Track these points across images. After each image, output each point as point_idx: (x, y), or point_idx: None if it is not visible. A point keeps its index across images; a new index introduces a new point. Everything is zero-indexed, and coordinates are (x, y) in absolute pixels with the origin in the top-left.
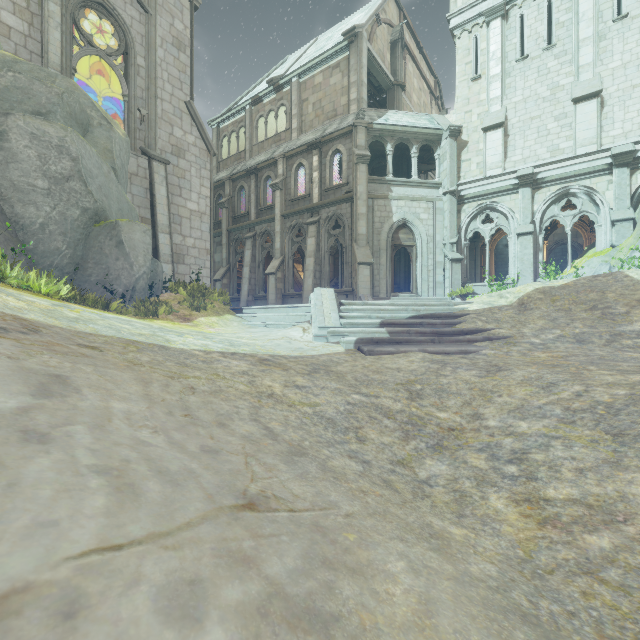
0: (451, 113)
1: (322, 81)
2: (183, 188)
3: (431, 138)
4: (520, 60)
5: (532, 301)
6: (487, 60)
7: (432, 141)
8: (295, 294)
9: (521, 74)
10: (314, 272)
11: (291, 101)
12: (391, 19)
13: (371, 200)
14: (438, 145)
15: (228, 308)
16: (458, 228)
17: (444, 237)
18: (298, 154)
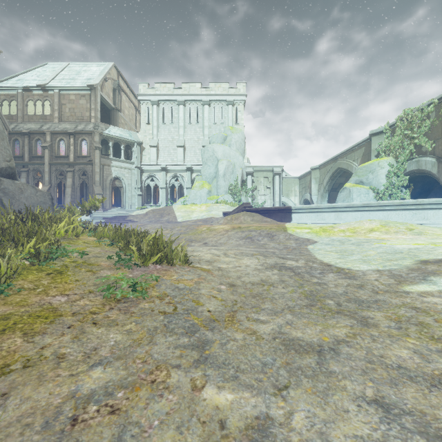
0: (139, 133)
1: (75, 99)
2: None
3: (130, 143)
4: (163, 124)
5: (149, 213)
6: (152, 119)
7: (131, 144)
8: (59, 205)
9: (163, 129)
10: (71, 195)
11: (54, 101)
12: (113, 76)
13: (102, 166)
14: (133, 146)
15: None
16: (141, 182)
17: (135, 185)
18: (60, 133)
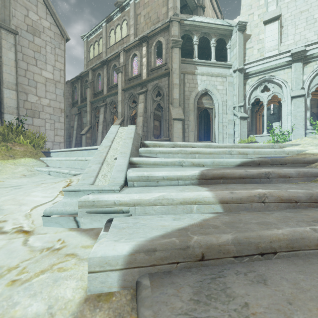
0: (238, 17)
1: None
2: (38, 60)
3: (225, 33)
4: None
5: None
6: None
7: (225, 35)
8: None
9: None
10: (142, 127)
11: (130, 16)
12: None
13: (182, 75)
14: (229, 38)
15: (40, 151)
16: (244, 96)
17: (234, 102)
18: (133, 48)
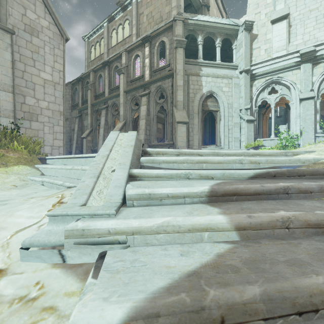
0: (244, 16)
1: None
2: (37, 61)
3: (230, 32)
4: None
5: None
6: None
7: (231, 35)
8: None
9: None
10: (145, 130)
11: (132, 15)
12: None
13: (187, 76)
14: (235, 38)
15: (35, 158)
16: (250, 98)
17: (240, 104)
18: (135, 48)
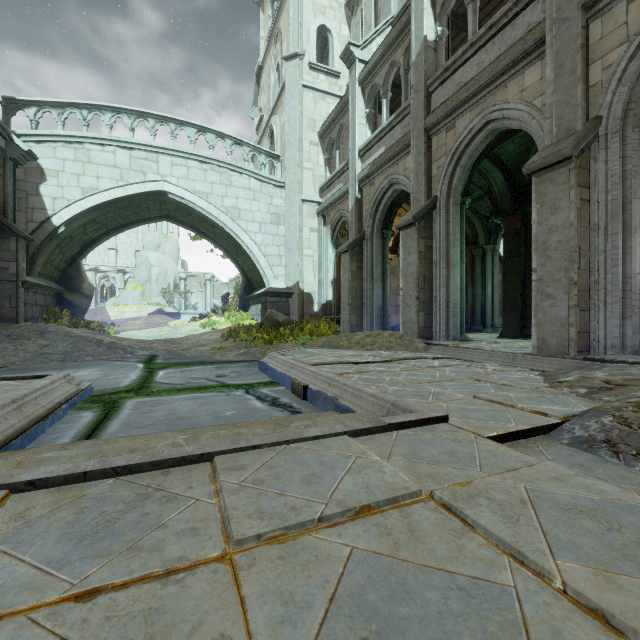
0: None
1: None
2: None
3: None
4: None
5: None
6: None
7: None
8: None
9: None
10: None
11: None
12: None
13: None
14: None
15: None
16: None
17: None
18: None
